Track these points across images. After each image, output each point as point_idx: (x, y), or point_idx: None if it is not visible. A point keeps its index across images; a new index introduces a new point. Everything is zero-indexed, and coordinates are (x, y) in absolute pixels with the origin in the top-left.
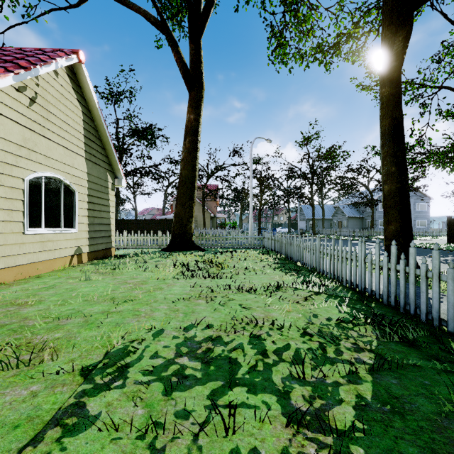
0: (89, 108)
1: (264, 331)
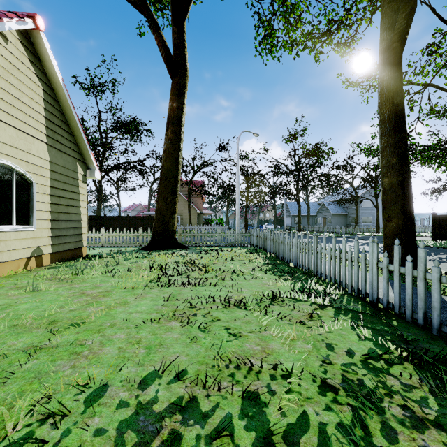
0: (52, 87)
1: (263, 383)
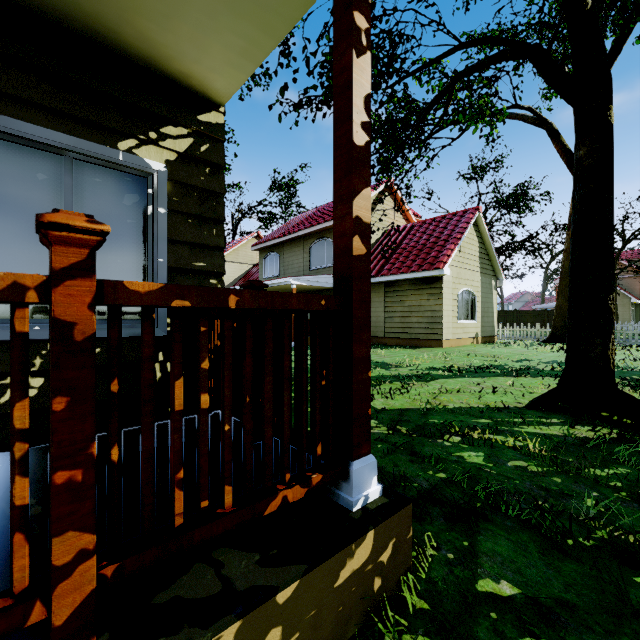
0: (482, 237)
1: None
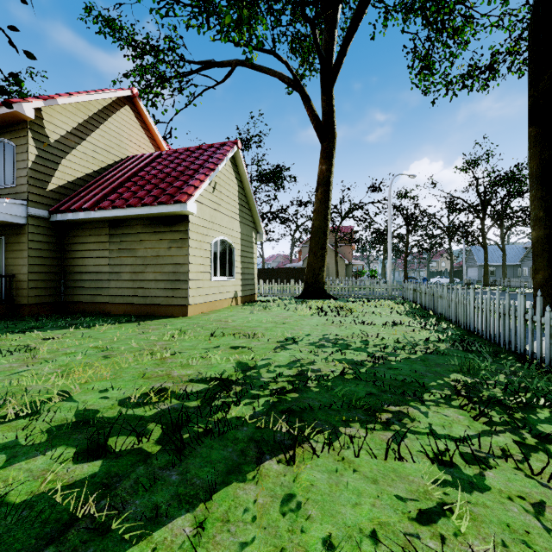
0: (242, 181)
1: (371, 339)
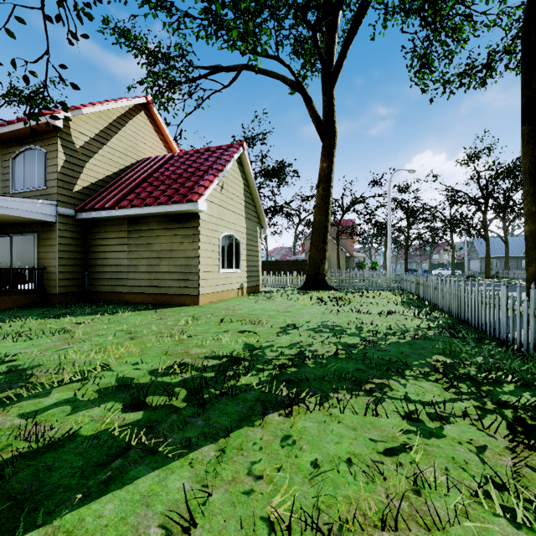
0: (247, 179)
1: (365, 326)
